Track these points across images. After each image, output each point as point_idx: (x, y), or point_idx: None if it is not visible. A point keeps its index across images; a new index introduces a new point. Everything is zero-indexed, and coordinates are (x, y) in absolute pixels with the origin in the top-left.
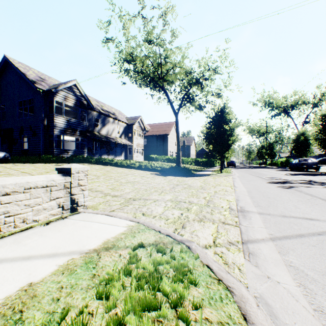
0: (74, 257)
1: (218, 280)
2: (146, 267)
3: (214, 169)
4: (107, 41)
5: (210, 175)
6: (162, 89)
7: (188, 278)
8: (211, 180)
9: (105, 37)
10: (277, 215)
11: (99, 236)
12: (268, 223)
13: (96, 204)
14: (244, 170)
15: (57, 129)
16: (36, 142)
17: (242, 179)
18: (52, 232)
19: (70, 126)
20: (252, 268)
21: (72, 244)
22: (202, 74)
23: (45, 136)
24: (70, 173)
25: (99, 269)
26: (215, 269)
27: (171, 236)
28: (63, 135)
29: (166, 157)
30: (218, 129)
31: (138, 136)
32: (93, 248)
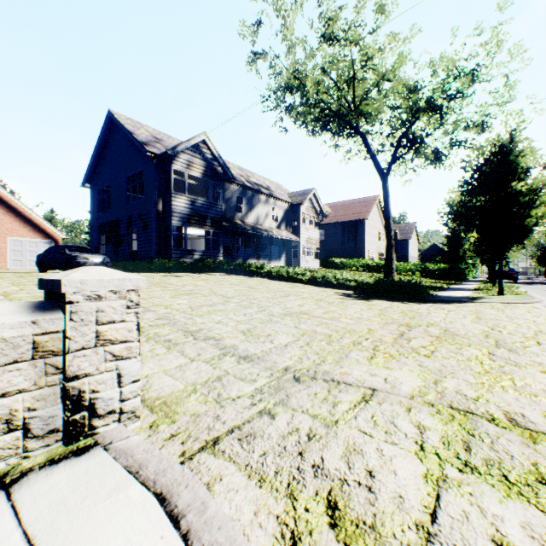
0: None
1: None
2: None
3: (472, 286)
4: (255, 57)
5: (476, 300)
6: (355, 132)
7: None
8: (496, 315)
9: (252, 52)
10: None
11: None
12: None
13: (182, 389)
14: None
15: (177, 217)
16: (148, 240)
17: None
18: None
19: (196, 210)
20: None
21: None
22: (443, 88)
23: (160, 229)
24: (62, 301)
25: None
26: None
27: None
28: (186, 227)
29: (361, 262)
30: (494, 194)
31: (309, 225)
32: None
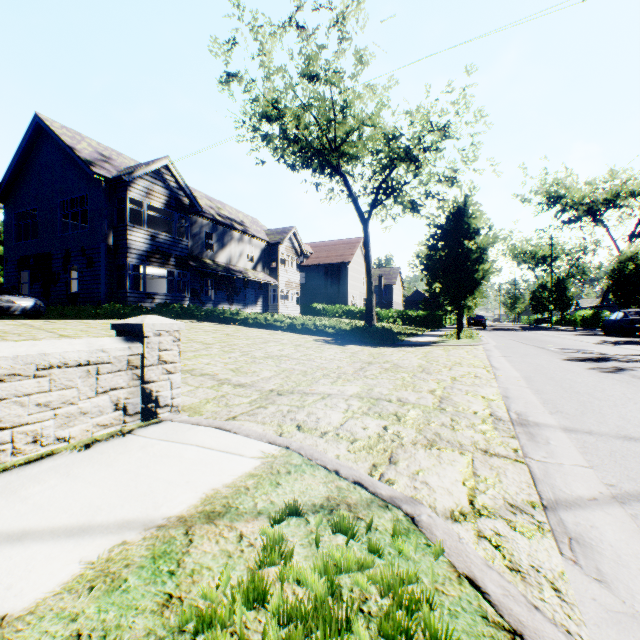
0: (127, 540)
1: (511, 635)
2: (306, 581)
3: (443, 333)
4: (229, 78)
5: (435, 344)
6: (337, 173)
7: (426, 625)
8: (440, 354)
9: (225, 72)
10: (611, 436)
11: (196, 481)
12: (594, 456)
13: (199, 401)
14: (506, 334)
15: (133, 254)
16: (94, 280)
17: (506, 351)
18: (92, 468)
19: (157, 247)
20: (593, 589)
21: (131, 500)
22: (419, 140)
23: (110, 268)
24: (140, 336)
25: (183, 580)
26: (495, 592)
27: (365, 485)
28: (145, 265)
29: (344, 308)
30: (453, 249)
31: (289, 266)
32: (178, 515)
